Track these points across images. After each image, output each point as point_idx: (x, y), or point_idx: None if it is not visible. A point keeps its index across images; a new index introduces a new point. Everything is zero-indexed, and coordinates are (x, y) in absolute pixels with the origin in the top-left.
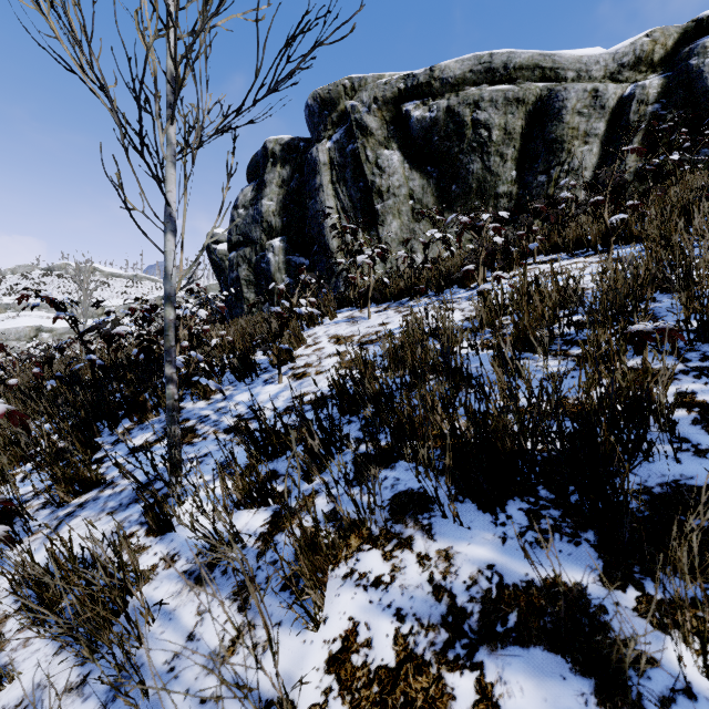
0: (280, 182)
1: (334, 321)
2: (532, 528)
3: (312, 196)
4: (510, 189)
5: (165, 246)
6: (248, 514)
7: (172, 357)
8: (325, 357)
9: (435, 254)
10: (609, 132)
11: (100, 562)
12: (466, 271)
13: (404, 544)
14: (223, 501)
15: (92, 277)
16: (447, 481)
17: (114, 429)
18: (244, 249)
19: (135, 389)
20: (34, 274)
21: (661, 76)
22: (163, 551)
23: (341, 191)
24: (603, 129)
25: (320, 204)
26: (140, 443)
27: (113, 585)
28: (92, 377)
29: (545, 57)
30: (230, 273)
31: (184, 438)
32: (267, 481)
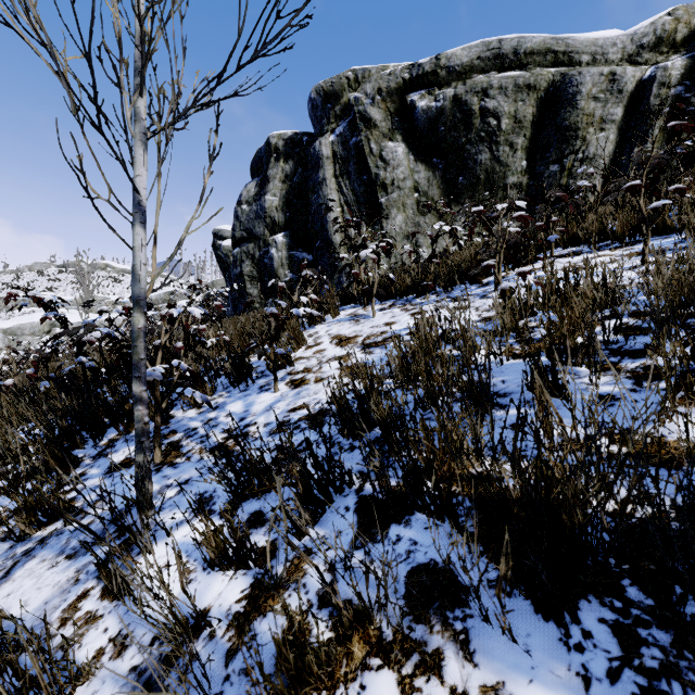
0: (283, 177)
1: (336, 319)
2: (629, 664)
3: (315, 191)
4: (520, 180)
5: (133, 240)
6: (223, 579)
7: (141, 372)
8: (325, 361)
9: (441, 248)
10: (627, 117)
11: (16, 664)
12: (486, 267)
13: (430, 665)
14: (181, 580)
15: (104, 273)
16: (499, 592)
17: (99, 439)
18: (247, 245)
19: (121, 397)
20: (50, 270)
21: (685, 57)
22: (115, 626)
23: (345, 184)
24: (620, 114)
25: (323, 198)
26: (120, 460)
27: (34, 694)
28: (84, 379)
29: (558, 40)
30: (234, 268)
31: (167, 456)
32: (251, 527)
